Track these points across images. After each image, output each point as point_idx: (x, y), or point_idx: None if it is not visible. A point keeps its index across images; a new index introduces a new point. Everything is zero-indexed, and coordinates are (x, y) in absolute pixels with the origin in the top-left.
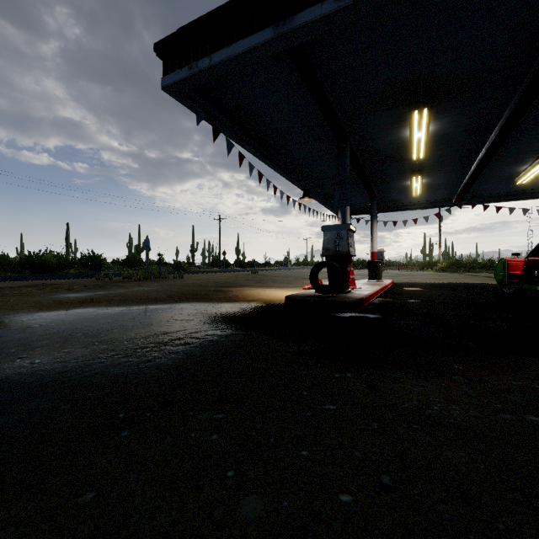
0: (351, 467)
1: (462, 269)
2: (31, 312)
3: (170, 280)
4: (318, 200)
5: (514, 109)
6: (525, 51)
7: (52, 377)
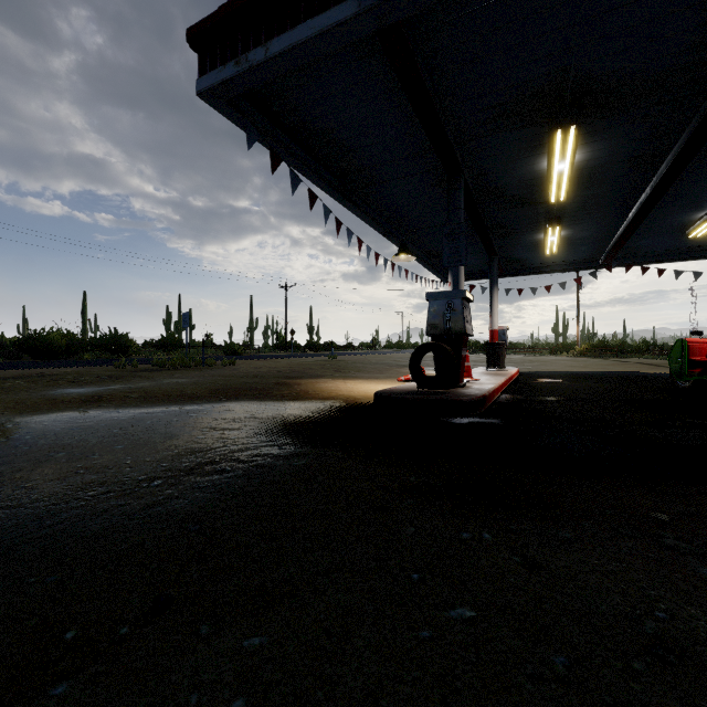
0: None
1: (608, 354)
2: (4, 417)
3: (217, 369)
4: (419, 260)
5: (697, 127)
6: None
7: None
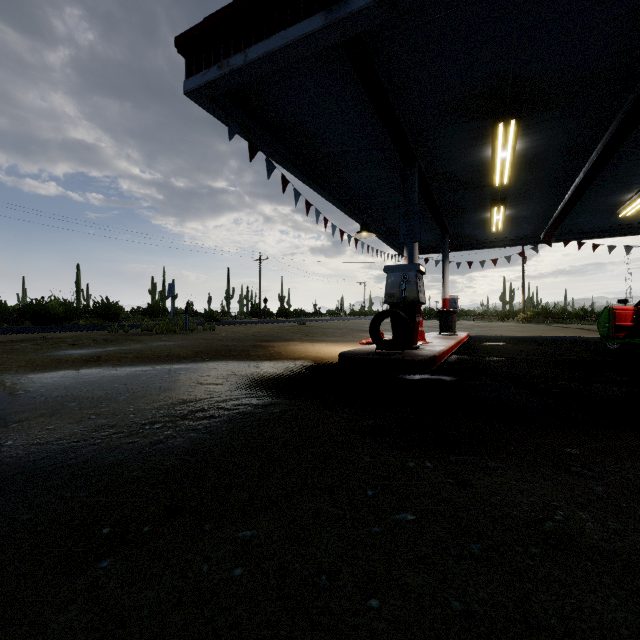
0: (449, 632)
1: (550, 320)
2: (19, 374)
3: (199, 333)
4: (379, 236)
5: (622, 121)
6: (639, 46)
7: (22, 467)
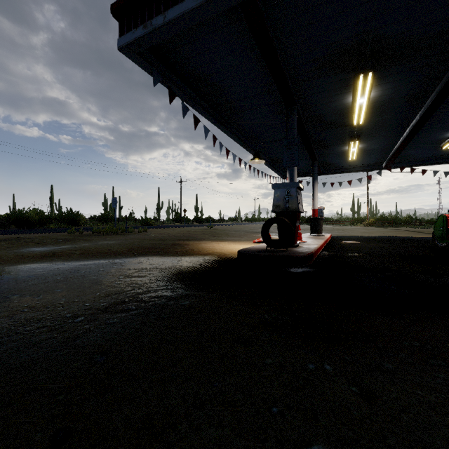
0: None
1: (386, 224)
2: None
3: (135, 234)
4: (266, 164)
5: None
6: None
7: None
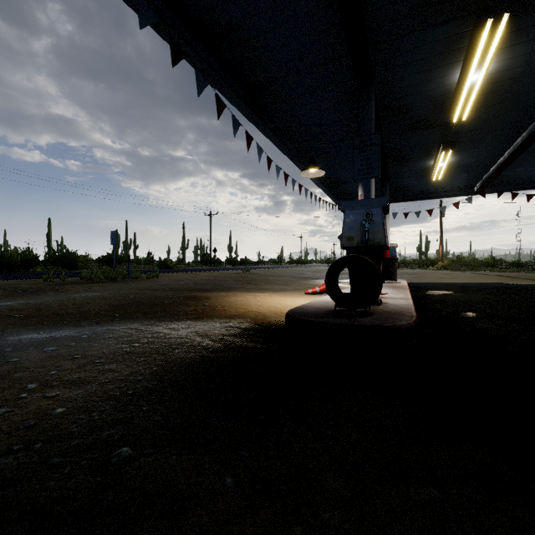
0: None
1: (464, 268)
2: None
3: (139, 281)
4: (320, 186)
5: None
6: None
7: None
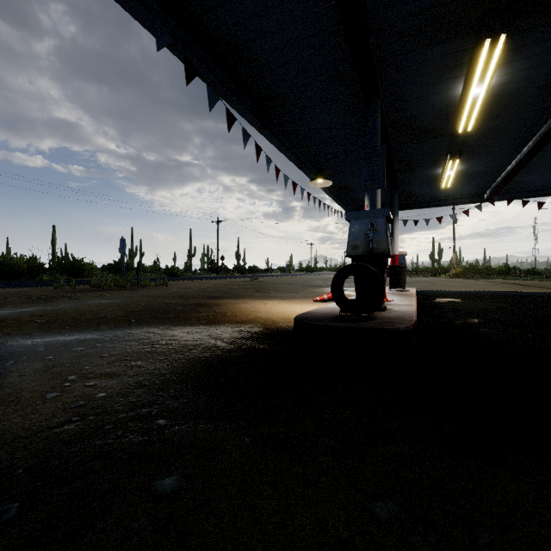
0: None
1: (477, 276)
2: None
3: (149, 289)
4: (329, 194)
5: None
6: None
7: None
